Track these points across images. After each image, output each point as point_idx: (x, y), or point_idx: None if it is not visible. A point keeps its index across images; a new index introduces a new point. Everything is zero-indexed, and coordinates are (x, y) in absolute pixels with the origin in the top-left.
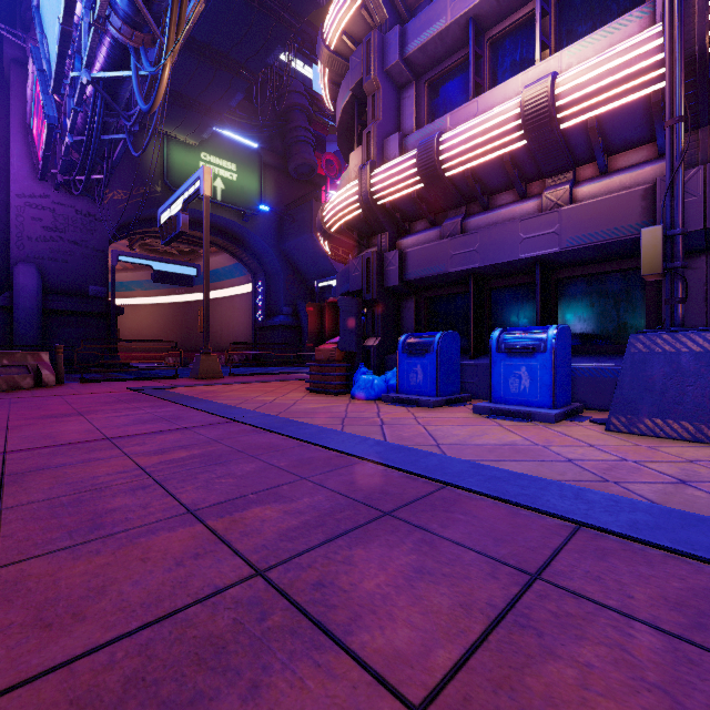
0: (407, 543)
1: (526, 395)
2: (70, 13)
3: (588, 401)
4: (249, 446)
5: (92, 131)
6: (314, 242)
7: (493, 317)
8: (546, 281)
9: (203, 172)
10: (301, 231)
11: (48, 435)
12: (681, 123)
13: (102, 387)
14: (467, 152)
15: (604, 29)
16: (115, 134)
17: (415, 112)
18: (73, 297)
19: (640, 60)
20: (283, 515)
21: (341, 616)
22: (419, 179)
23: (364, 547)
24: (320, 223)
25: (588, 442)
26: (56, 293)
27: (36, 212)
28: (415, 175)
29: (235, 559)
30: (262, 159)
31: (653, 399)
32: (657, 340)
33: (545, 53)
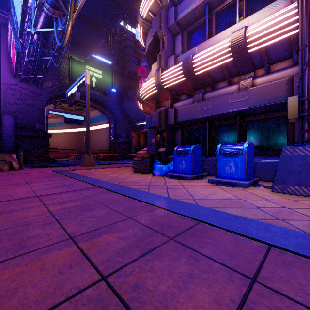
0: (183, 257)
1: (233, 174)
2: (26, 2)
3: (261, 177)
4: (104, 200)
5: (37, 55)
6: (136, 105)
7: (216, 138)
8: (241, 122)
9: (86, 73)
10: (130, 100)
11: (9, 194)
12: (307, 48)
13: (40, 170)
14: (205, 63)
15: (268, 6)
16: (47, 57)
17: (181, 46)
18: (29, 129)
19: (286, 20)
20: (118, 240)
21: (148, 309)
22: (183, 76)
23: (160, 260)
24: (138, 96)
25: (264, 197)
26: (21, 127)
27: (12, 91)
28: (181, 74)
29: (91, 269)
30: (113, 68)
31: (294, 177)
32: (296, 149)
33: (240, 18)
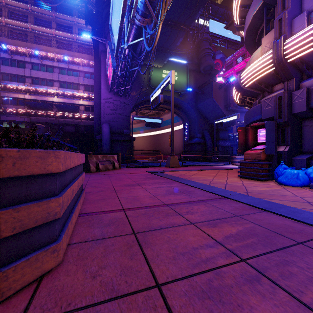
0: None
1: None
2: (122, 19)
3: None
4: (276, 227)
5: (127, 68)
6: (213, 102)
7: None
8: None
9: (171, 73)
10: (206, 97)
11: (135, 198)
12: None
13: (135, 170)
14: None
15: None
16: (134, 68)
17: None
18: (119, 135)
19: None
20: None
21: None
22: None
23: None
24: (237, 84)
25: None
26: (114, 133)
27: (108, 104)
28: None
29: None
30: (188, 67)
31: None
32: None
33: None
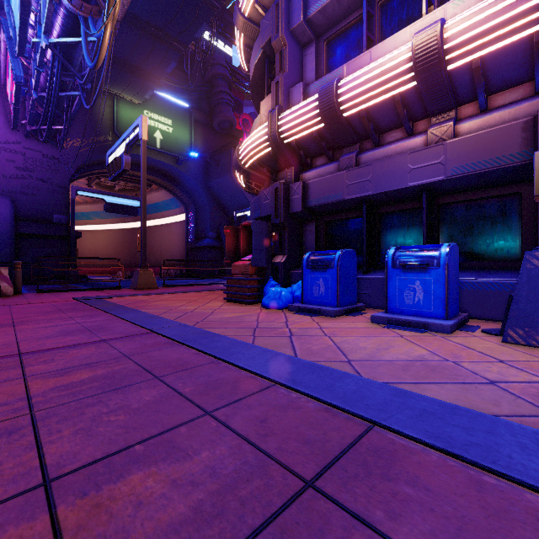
0: None
1: (420, 306)
2: None
3: (471, 310)
4: (157, 364)
5: (52, 88)
6: (233, 181)
7: (382, 238)
8: (430, 206)
9: (141, 120)
10: (223, 172)
11: None
12: None
13: (52, 297)
14: (363, 94)
15: None
16: (72, 92)
17: (316, 66)
18: (40, 224)
19: (526, 1)
20: (169, 489)
21: None
22: (320, 119)
23: None
24: (236, 160)
25: (495, 356)
26: (26, 220)
27: (9, 155)
28: (317, 116)
29: None
30: (192, 116)
31: None
32: None
33: (429, 9)
